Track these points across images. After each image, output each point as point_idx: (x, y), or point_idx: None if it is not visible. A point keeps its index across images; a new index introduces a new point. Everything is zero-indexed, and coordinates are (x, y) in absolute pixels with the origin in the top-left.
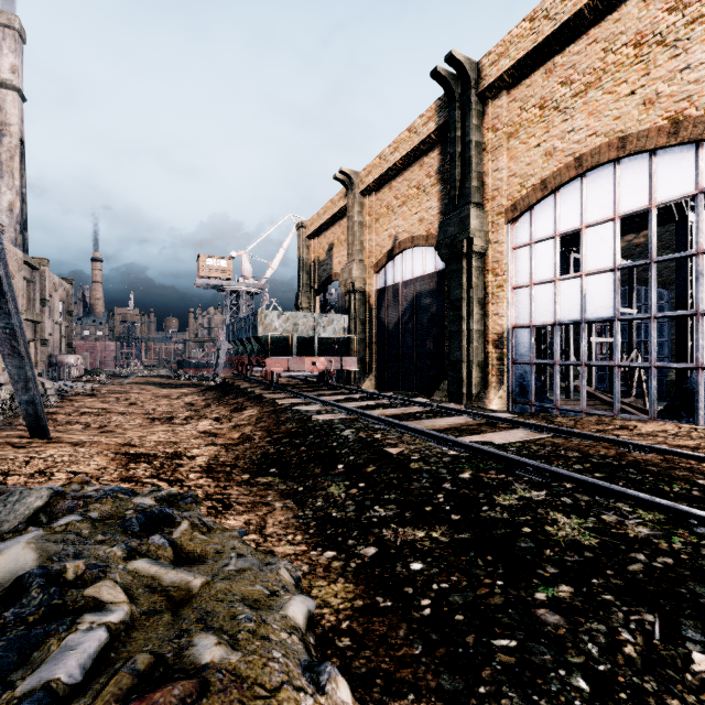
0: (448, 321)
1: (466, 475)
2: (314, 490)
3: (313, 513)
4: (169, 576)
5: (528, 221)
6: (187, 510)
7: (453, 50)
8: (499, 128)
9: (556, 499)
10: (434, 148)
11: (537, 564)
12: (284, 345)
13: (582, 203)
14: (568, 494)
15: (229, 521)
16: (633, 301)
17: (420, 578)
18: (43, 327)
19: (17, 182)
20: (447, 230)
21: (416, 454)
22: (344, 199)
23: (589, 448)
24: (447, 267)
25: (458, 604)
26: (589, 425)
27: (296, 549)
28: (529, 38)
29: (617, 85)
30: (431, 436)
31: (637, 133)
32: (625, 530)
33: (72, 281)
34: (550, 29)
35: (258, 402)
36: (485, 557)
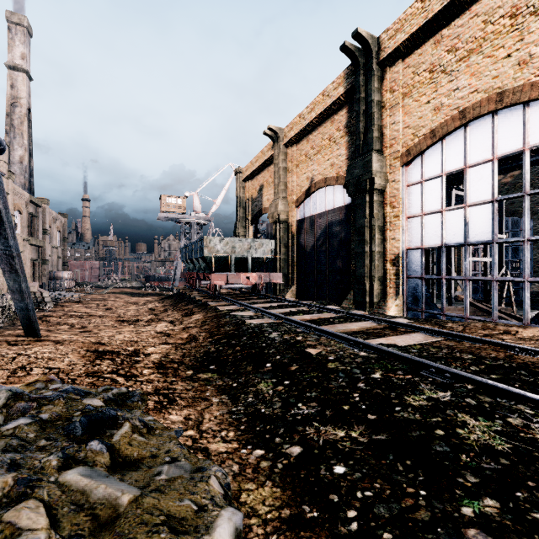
0: (354, 244)
1: (377, 375)
2: (246, 386)
3: (244, 409)
4: (97, 491)
5: (419, 164)
6: (132, 409)
7: (358, 28)
8: (396, 89)
9: (461, 400)
10: (343, 107)
11: (455, 471)
12: (225, 263)
13: (465, 147)
14: (471, 395)
15: (171, 416)
16: (503, 228)
17: (344, 484)
18: (44, 250)
19: (25, 141)
20: (354, 172)
21: (332, 355)
22: (271, 150)
23: (481, 351)
24: (353, 201)
25: (385, 518)
26: (477, 330)
27: (228, 446)
28: (421, 15)
29: (495, 50)
30: (344, 339)
31: (512, 89)
32: (533, 434)
33: (66, 215)
34: (438, 7)
35: (203, 308)
36: (404, 462)
